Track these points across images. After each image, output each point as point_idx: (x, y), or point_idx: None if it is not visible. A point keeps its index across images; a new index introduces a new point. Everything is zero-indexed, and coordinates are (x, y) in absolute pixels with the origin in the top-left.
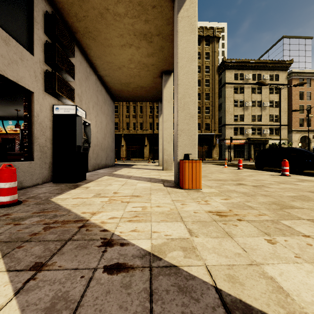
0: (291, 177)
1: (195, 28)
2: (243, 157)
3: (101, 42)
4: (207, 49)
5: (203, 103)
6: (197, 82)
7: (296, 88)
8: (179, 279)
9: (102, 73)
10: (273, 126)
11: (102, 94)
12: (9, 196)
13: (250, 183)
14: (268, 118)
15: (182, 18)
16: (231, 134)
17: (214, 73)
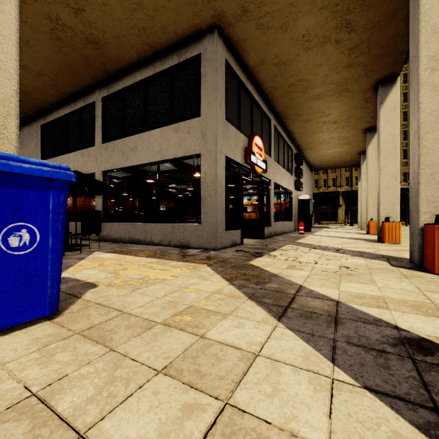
0: None
1: None
2: None
3: (315, 150)
4: None
5: None
6: None
7: None
8: (358, 238)
9: (309, 160)
10: None
11: (307, 172)
12: (303, 231)
13: None
14: None
15: (370, 148)
16: None
17: None
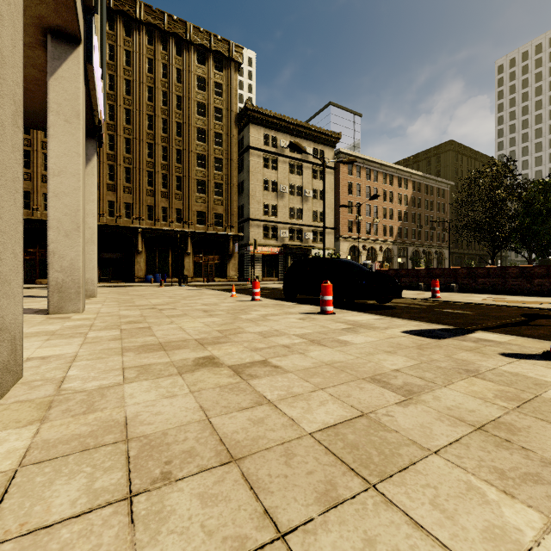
0: (336, 317)
1: None
2: (276, 276)
3: None
4: (219, 78)
5: (211, 176)
6: (200, 134)
7: (345, 176)
8: None
9: None
10: (318, 228)
11: None
12: None
13: (238, 354)
14: (311, 215)
15: None
16: (259, 236)
17: (230, 125)
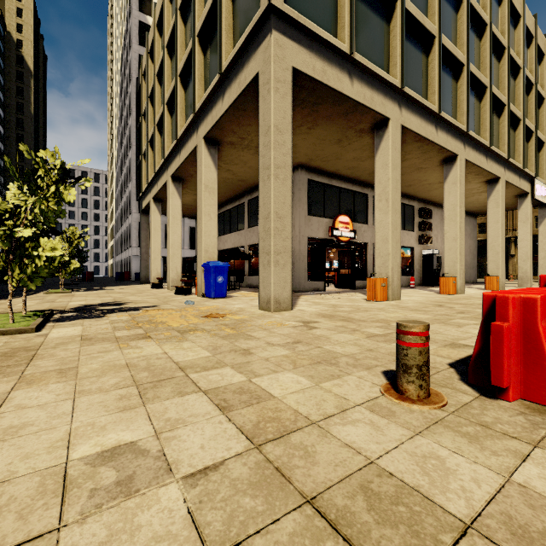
0: None
1: (499, 205)
2: None
3: None
4: None
5: None
6: None
7: None
8: None
9: None
10: None
11: None
12: (413, 285)
13: None
14: None
15: (491, 201)
16: None
17: None
